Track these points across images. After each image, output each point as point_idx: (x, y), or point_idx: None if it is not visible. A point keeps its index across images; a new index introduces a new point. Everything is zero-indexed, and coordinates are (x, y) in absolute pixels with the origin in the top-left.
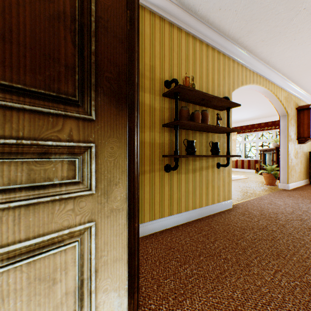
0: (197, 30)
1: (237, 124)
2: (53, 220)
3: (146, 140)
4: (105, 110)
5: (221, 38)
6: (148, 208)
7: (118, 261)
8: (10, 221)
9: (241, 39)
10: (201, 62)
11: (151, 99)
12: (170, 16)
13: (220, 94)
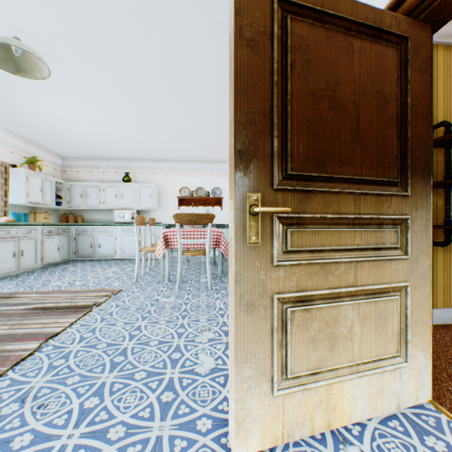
0: None
1: None
2: (384, 274)
3: None
4: (414, 186)
5: None
6: None
7: (424, 324)
8: (365, 270)
9: None
10: None
11: None
12: (433, 36)
13: None
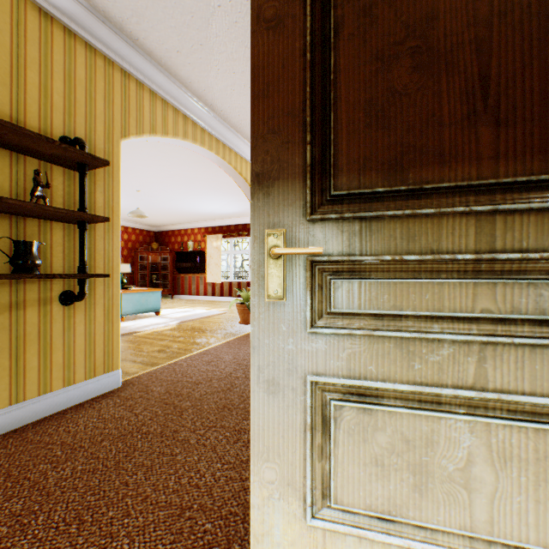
0: None
1: (223, 221)
2: None
3: None
4: None
5: None
6: None
7: None
8: None
9: (131, 28)
10: None
11: None
12: None
13: (79, 133)
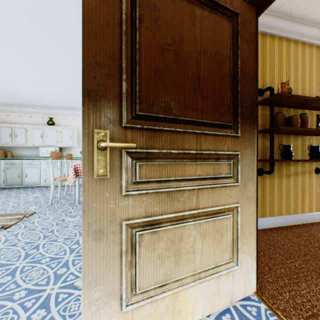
0: (291, 32)
1: None
2: (221, 198)
3: None
4: (244, 129)
5: None
6: None
7: (250, 235)
8: (206, 195)
9: None
10: (296, 63)
11: None
12: (263, 27)
13: (319, 92)
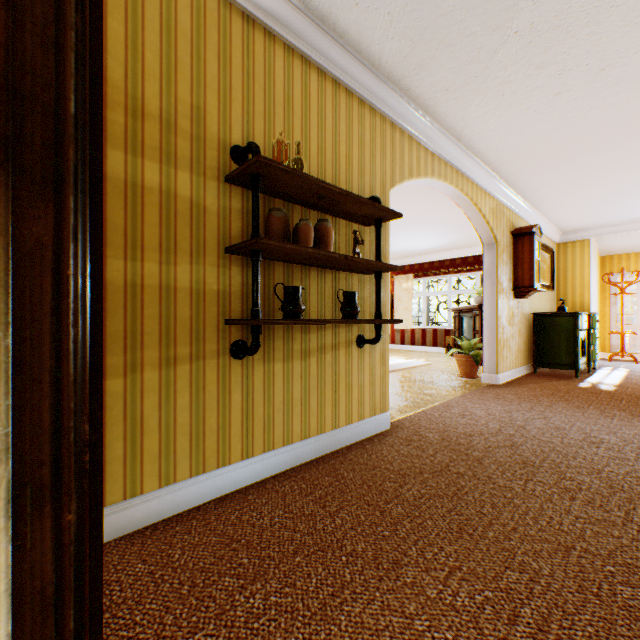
0: (312, 45)
1: (414, 258)
2: None
3: (183, 283)
4: None
5: (365, 72)
6: (187, 447)
7: None
8: None
9: (407, 81)
10: (323, 118)
11: (195, 187)
12: None
13: (366, 191)
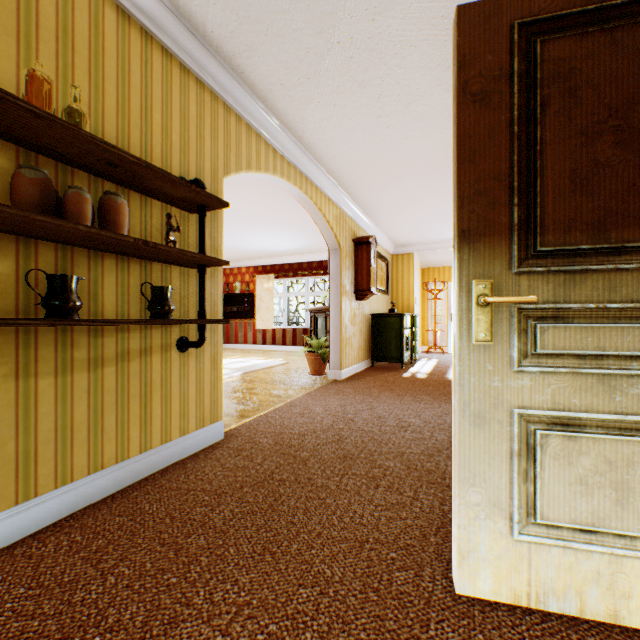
0: None
1: (276, 259)
2: None
3: None
4: None
5: (188, 35)
6: None
7: None
8: None
9: (239, 62)
10: (127, 71)
11: None
12: None
13: (191, 173)
